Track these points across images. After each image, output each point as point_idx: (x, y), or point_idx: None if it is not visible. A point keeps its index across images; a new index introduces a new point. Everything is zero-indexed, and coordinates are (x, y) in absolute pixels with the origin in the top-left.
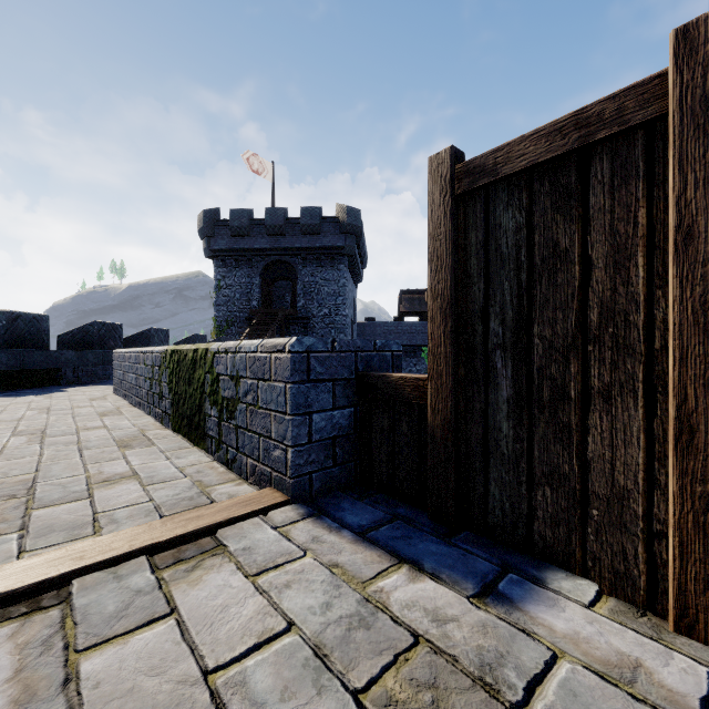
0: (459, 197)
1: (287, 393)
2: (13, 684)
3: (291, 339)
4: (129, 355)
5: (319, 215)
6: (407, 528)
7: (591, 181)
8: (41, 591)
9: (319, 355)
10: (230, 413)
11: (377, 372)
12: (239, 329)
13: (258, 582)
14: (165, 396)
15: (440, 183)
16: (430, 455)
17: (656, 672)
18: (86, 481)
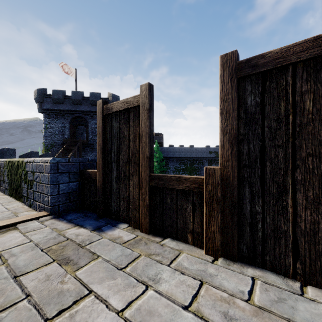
0: (105, 115)
1: (49, 177)
2: None
3: (51, 158)
4: None
5: (99, 96)
6: (87, 218)
7: (130, 117)
8: None
9: (63, 163)
10: (31, 186)
11: (85, 169)
12: (58, 149)
13: (26, 235)
14: (6, 181)
15: (100, 110)
16: (97, 195)
17: (126, 238)
18: None
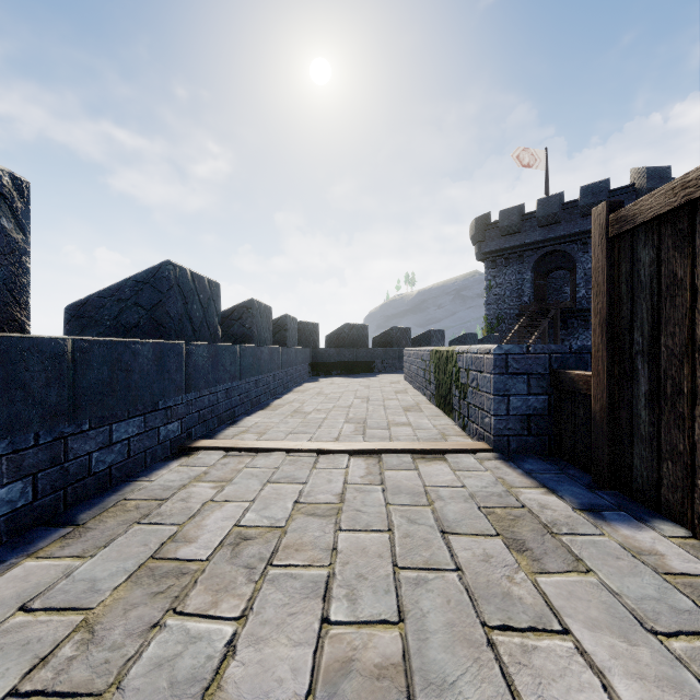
0: (614, 238)
1: (491, 381)
2: (366, 471)
3: (494, 346)
4: (412, 352)
5: (604, 190)
6: (567, 480)
7: (696, 227)
8: (372, 453)
9: (515, 356)
10: (465, 394)
11: (563, 370)
12: (509, 326)
13: (457, 474)
14: (432, 382)
15: (598, 229)
16: (592, 433)
17: (677, 566)
18: (387, 423)
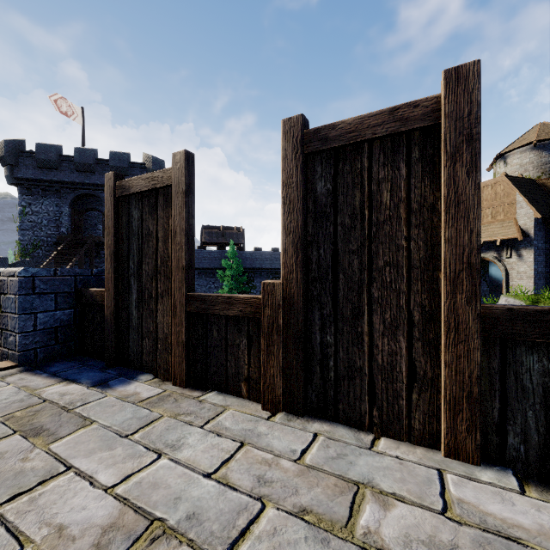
0: (119, 198)
1: (16, 301)
2: None
3: (20, 269)
4: None
5: (127, 160)
6: (87, 370)
7: (158, 204)
8: None
9: (43, 278)
10: None
11: (86, 288)
12: (47, 252)
13: None
14: None
15: (109, 189)
16: (106, 331)
17: (146, 396)
18: None
